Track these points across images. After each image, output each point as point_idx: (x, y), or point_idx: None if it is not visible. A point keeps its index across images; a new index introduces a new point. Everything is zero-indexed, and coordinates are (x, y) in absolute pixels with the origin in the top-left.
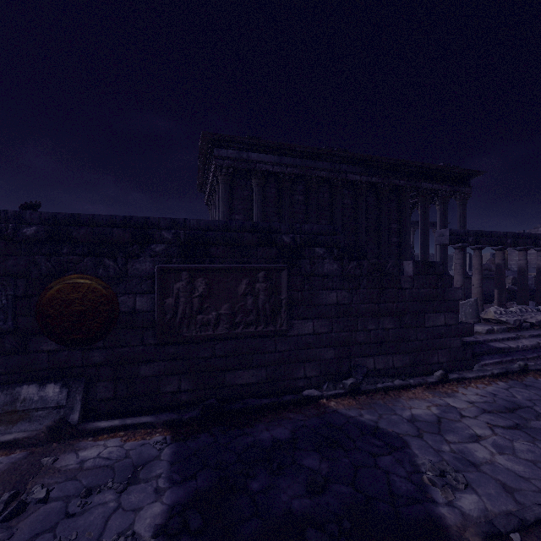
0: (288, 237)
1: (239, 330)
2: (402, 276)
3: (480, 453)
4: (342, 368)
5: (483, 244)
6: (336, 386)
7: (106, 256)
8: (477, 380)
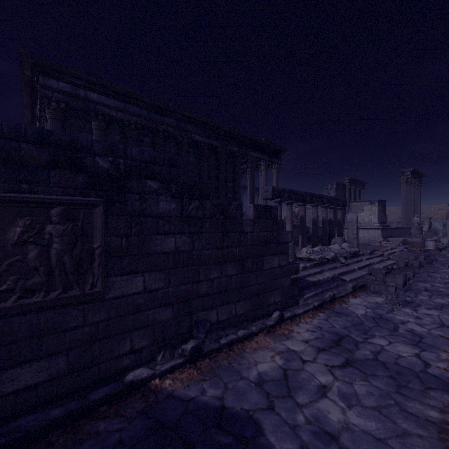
0: (106, 160)
1: (9, 304)
2: (244, 220)
3: (333, 414)
4: (182, 329)
5: (293, 200)
6: (175, 353)
7: None
8: (304, 315)
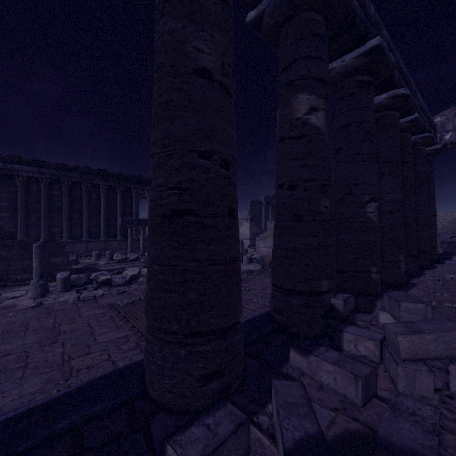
0: None
1: None
2: None
3: None
4: (3, 279)
5: (143, 225)
6: None
7: None
8: None
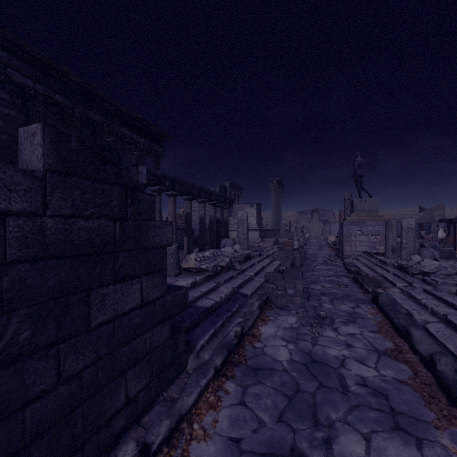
0: None
1: None
2: None
3: None
4: None
5: (177, 191)
6: None
7: None
8: (200, 404)
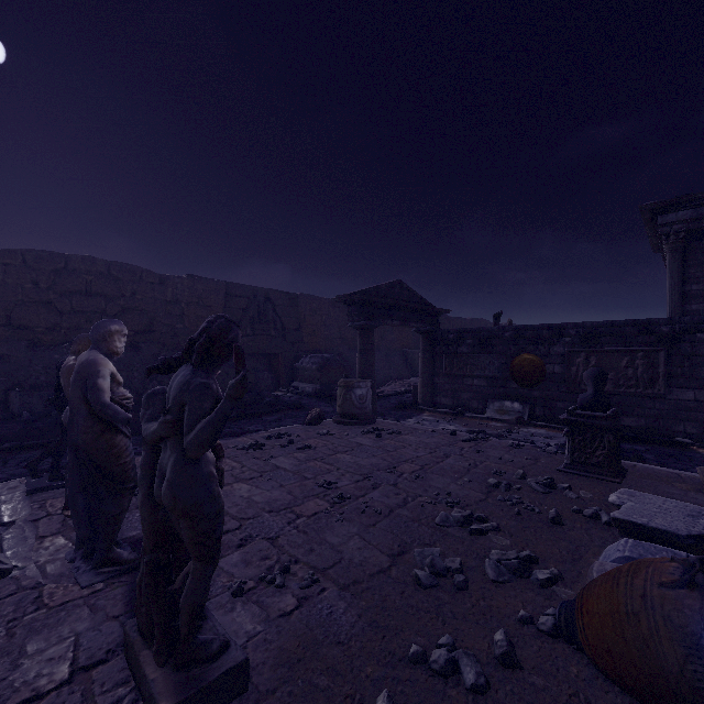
0: (666, 327)
1: (621, 390)
2: None
3: None
4: None
5: None
6: None
7: (539, 345)
8: None
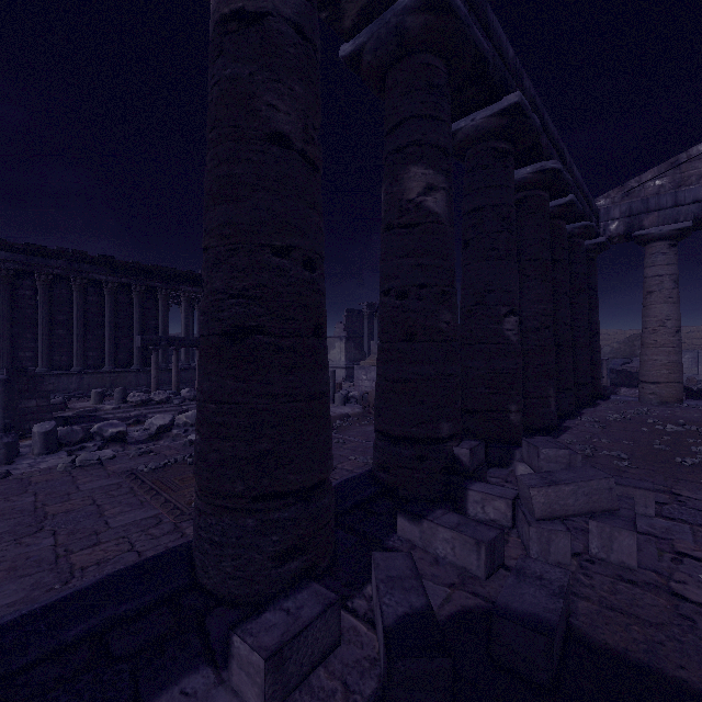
0: None
1: None
2: None
3: None
4: None
5: (176, 346)
6: None
7: None
8: None
